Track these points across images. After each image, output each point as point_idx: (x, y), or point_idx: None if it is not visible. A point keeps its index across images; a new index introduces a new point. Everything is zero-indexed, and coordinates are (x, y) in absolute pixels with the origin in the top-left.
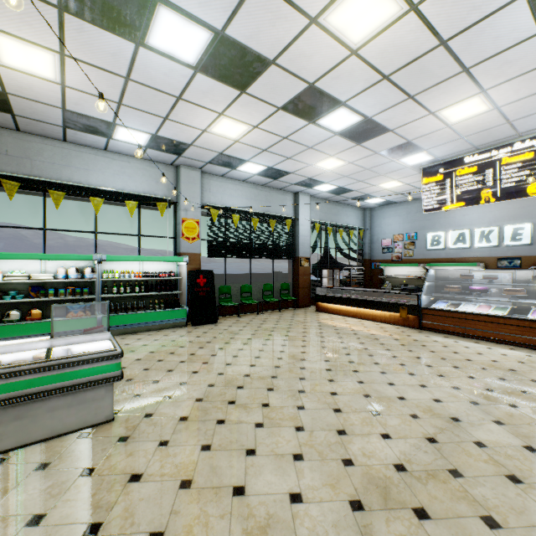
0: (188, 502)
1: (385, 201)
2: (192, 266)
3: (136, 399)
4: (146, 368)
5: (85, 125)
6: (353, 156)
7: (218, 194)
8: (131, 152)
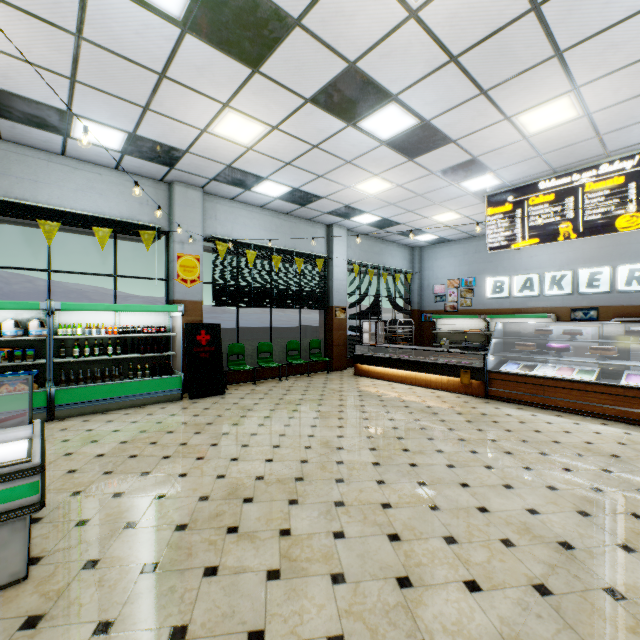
0: None
1: (438, 238)
2: (190, 318)
3: (77, 532)
4: (108, 470)
5: (25, 113)
6: (403, 176)
7: (227, 223)
8: (101, 159)
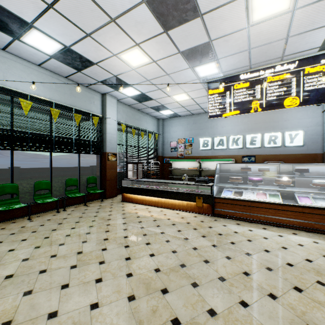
0: None
1: (174, 113)
2: None
3: None
4: None
5: None
6: (158, 51)
7: None
8: None
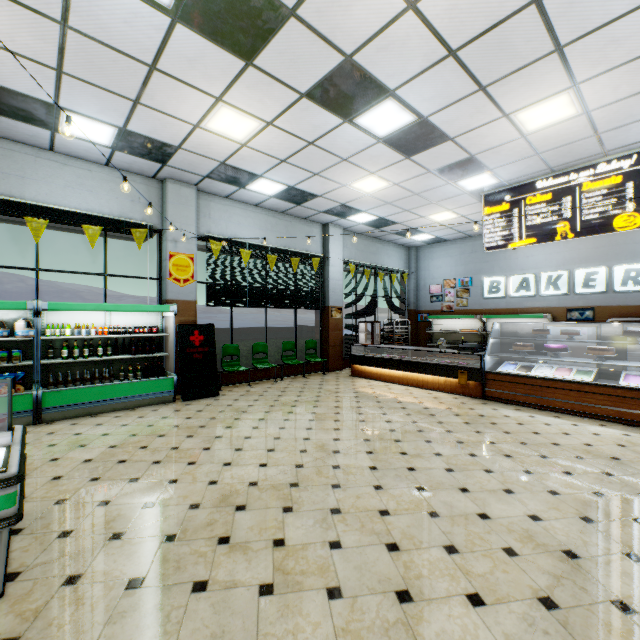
0: None
1: (434, 238)
2: (183, 318)
3: (59, 544)
4: (95, 476)
5: (10, 106)
6: (400, 174)
7: (221, 222)
8: (91, 155)
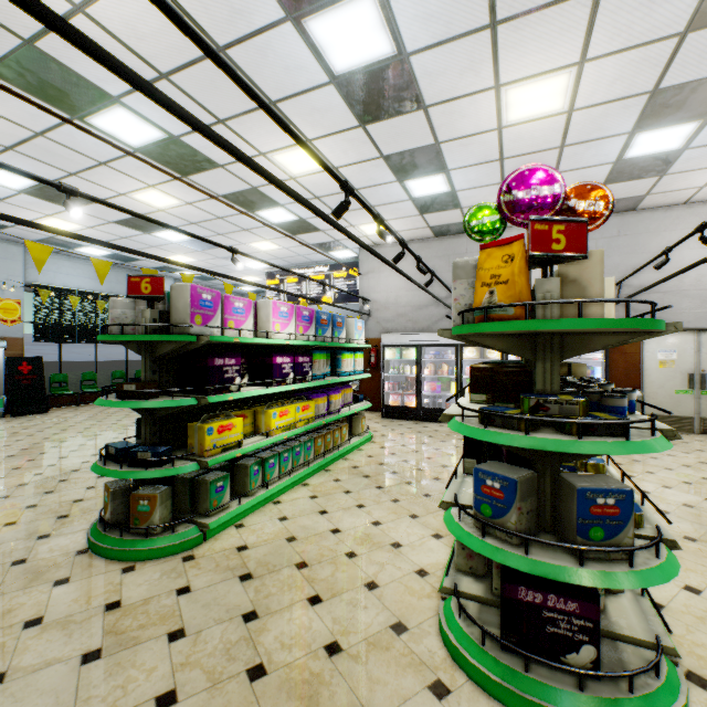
0: (19, 471)
1: (258, 290)
2: (11, 352)
3: None
4: None
5: None
6: (201, 257)
7: (50, 272)
8: None
